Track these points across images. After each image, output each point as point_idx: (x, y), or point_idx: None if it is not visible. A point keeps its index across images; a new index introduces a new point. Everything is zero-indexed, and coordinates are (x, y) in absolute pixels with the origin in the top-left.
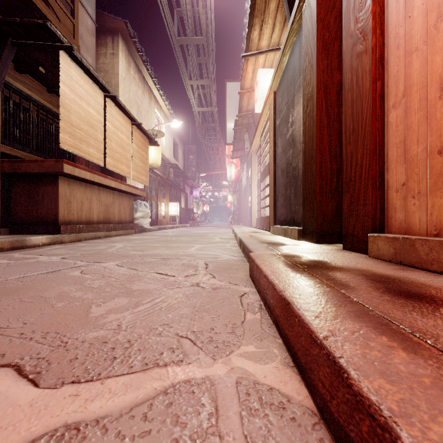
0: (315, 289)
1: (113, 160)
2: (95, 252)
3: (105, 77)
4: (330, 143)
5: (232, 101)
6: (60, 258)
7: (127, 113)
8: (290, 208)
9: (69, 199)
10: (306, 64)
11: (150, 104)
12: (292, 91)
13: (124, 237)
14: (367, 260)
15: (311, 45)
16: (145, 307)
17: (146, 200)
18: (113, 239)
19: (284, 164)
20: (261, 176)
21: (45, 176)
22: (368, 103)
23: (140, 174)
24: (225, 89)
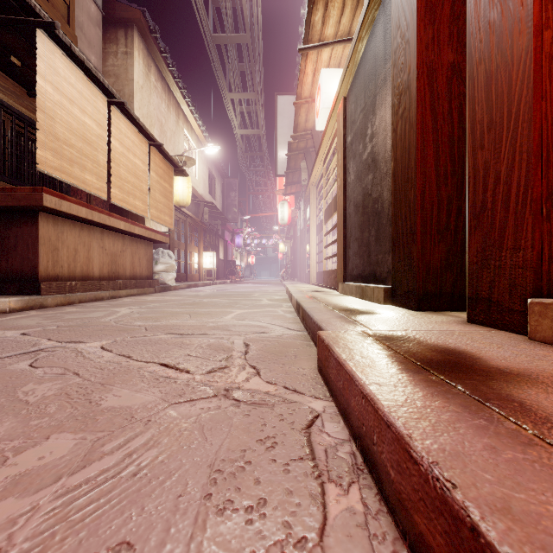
0: (538, 472)
1: (121, 193)
2: (81, 323)
3: (116, 84)
4: (437, 157)
5: (285, 120)
6: (19, 334)
7: (142, 128)
8: (368, 258)
9: (55, 245)
10: (398, 41)
11: (178, 123)
12: (372, 89)
13: (137, 298)
14: (539, 349)
15: (407, 9)
16: (101, 468)
17: (172, 248)
18: (120, 302)
19: (358, 196)
20: (325, 215)
21: (19, 211)
22: (525, 72)
23: (162, 212)
24: (275, 105)
